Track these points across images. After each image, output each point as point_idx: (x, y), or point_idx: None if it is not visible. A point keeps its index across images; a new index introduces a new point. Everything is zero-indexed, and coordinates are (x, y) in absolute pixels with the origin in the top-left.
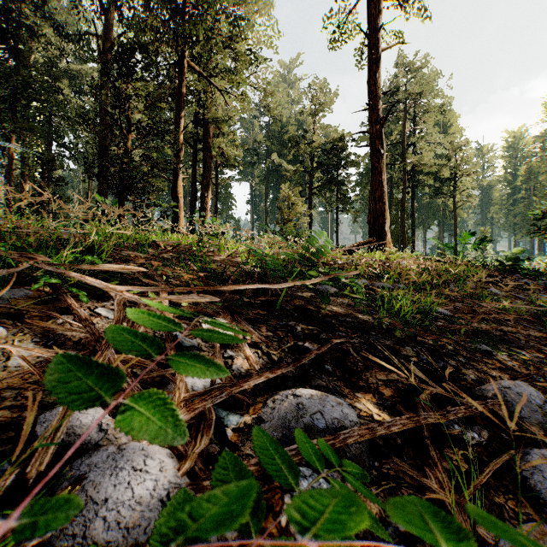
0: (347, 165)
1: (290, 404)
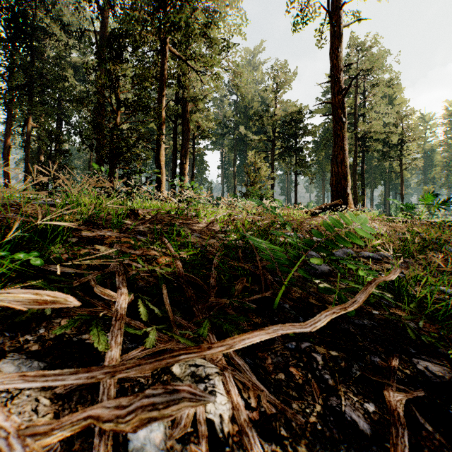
0: (305, 134)
1: None
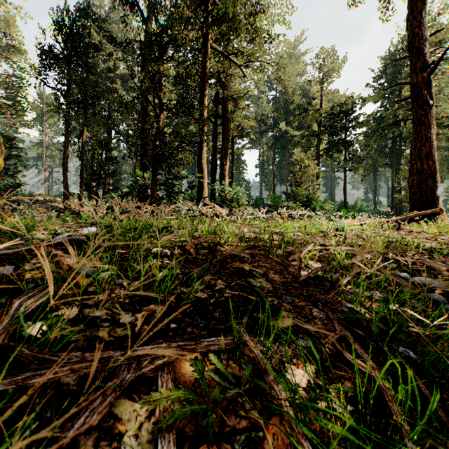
0: (355, 125)
1: None
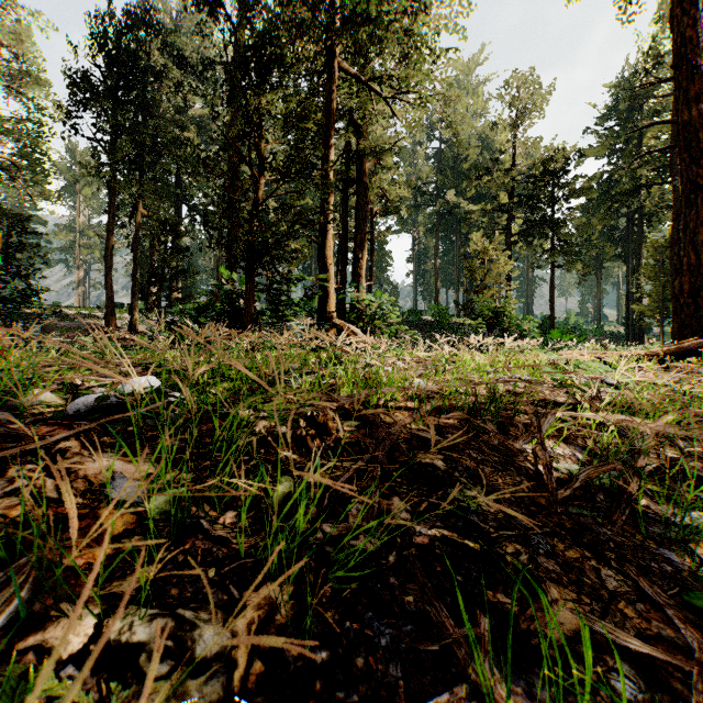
0: (570, 195)
1: None
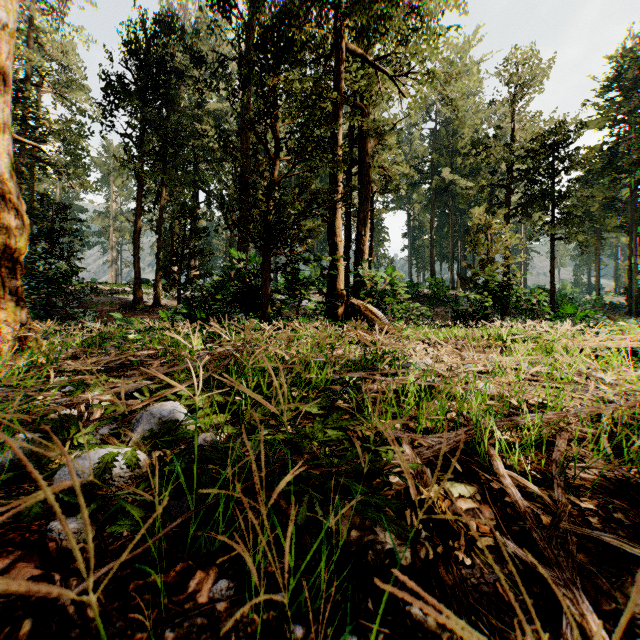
0: (572, 167)
1: None
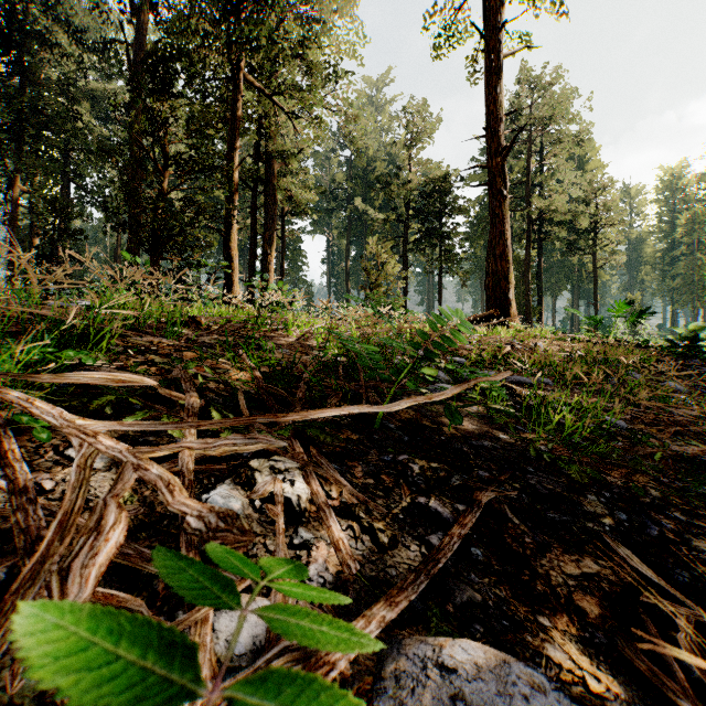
0: (453, 212)
1: (436, 700)
